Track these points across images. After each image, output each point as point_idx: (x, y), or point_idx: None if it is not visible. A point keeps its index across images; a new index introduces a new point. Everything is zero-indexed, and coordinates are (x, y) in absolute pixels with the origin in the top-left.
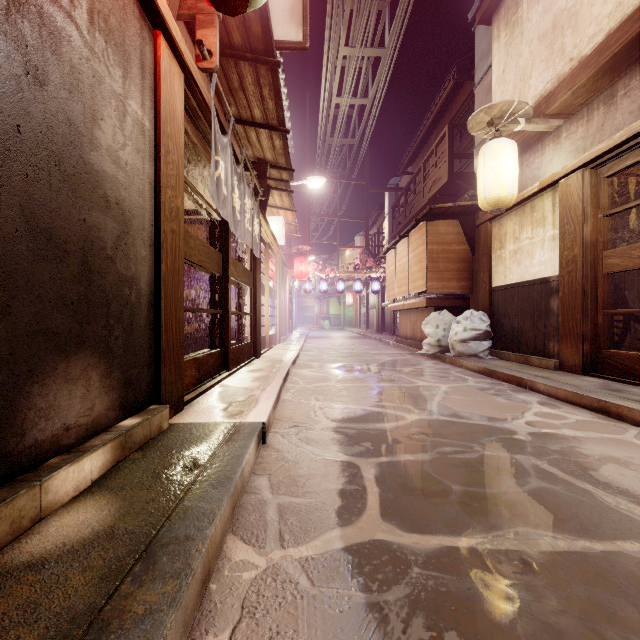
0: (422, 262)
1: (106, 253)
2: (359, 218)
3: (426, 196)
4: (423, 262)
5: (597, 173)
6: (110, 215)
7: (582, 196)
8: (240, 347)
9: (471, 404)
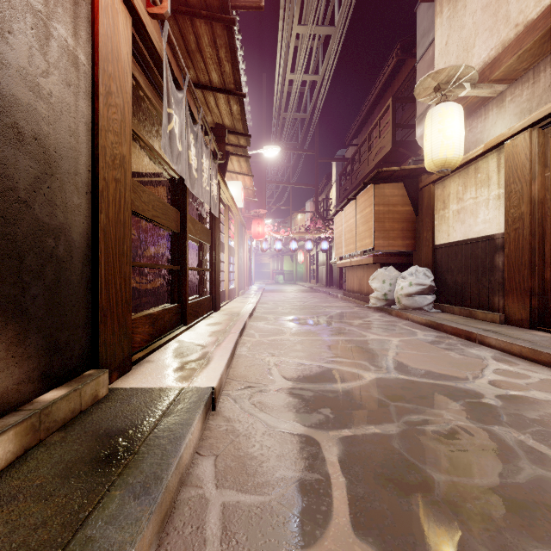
0: (369, 222)
1: (17, 195)
2: (310, 185)
3: (371, 164)
4: (370, 222)
5: (545, 132)
6: (24, 151)
7: (530, 155)
8: (199, 301)
9: (426, 360)
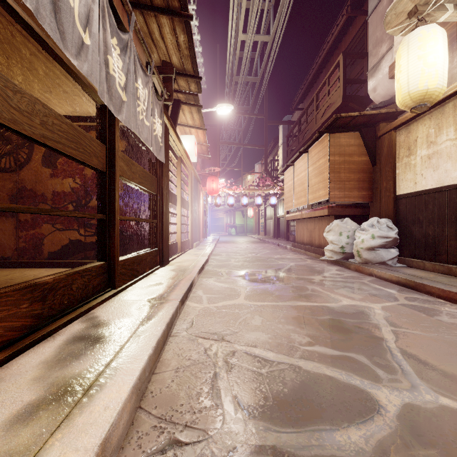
0: (324, 173)
1: None
2: (260, 145)
3: (319, 121)
4: (325, 173)
5: None
6: None
7: None
8: (137, 257)
9: (450, 351)
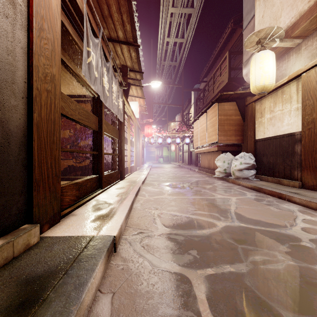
0: (215, 126)
1: None
2: (178, 105)
3: (215, 91)
4: (215, 126)
5: None
6: None
7: None
8: (110, 174)
9: (256, 212)
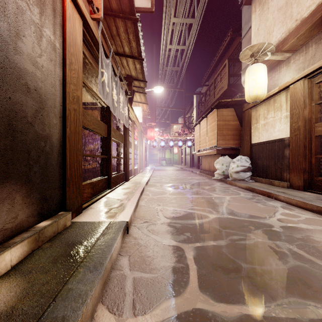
0: (214, 130)
1: (27, 120)
2: (181, 108)
3: (216, 96)
4: (215, 130)
5: (311, 81)
6: (30, 96)
7: (303, 93)
8: (117, 175)
9: (244, 208)
